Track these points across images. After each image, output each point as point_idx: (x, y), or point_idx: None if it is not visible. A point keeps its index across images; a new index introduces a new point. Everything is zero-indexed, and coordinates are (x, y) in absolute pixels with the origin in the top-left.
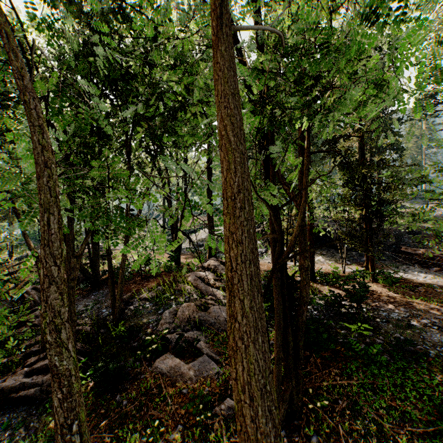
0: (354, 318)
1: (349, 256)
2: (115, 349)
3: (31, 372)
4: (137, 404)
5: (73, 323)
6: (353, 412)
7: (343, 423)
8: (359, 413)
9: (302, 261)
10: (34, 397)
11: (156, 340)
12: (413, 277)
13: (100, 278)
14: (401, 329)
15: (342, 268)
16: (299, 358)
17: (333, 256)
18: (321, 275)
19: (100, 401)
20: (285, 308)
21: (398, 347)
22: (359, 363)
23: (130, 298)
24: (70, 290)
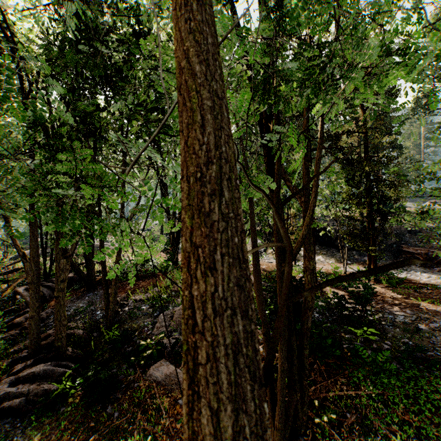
0: (359, 321)
1: (349, 255)
2: (108, 355)
3: (17, 381)
4: (129, 416)
5: (63, 328)
6: (363, 427)
7: (353, 439)
8: (369, 428)
9: (307, 263)
10: (19, 408)
11: (150, 346)
12: (416, 277)
13: (94, 279)
14: (409, 333)
15: (344, 268)
16: (304, 368)
17: (334, 255)
18: (322, 276)
19: (90, 412)
20: (289, 314)
21: (407, 353)
22: (367, 371)
23: (125, 300)
24: (60, 293)
